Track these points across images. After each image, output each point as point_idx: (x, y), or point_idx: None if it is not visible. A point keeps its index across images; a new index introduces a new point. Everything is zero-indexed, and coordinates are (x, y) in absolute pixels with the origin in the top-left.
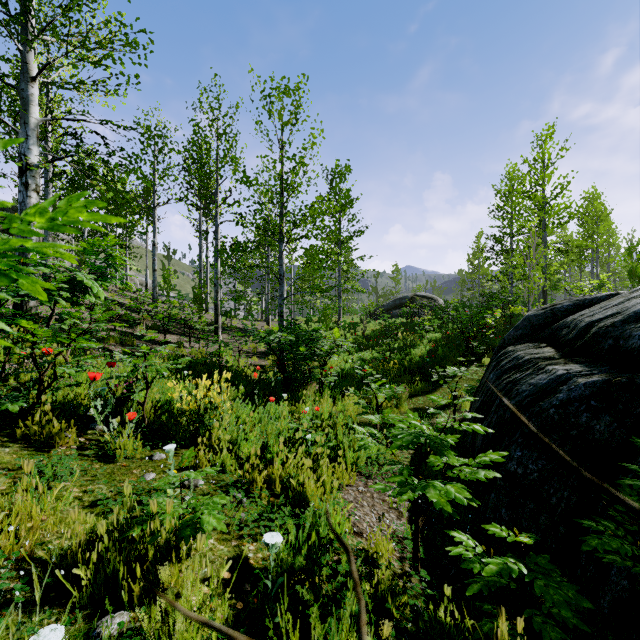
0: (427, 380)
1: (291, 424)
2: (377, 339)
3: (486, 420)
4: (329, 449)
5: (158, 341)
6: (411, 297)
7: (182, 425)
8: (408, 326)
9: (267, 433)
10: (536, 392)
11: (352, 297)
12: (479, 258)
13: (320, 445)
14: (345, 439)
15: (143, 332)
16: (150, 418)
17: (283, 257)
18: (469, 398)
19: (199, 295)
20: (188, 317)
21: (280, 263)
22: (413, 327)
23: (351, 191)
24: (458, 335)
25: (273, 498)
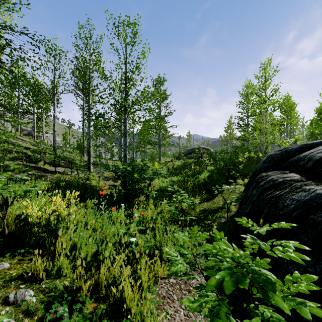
0: (208, 192)
1: (121, 230)
2: (180, 170)
3: (258, 224)
4: (148, 248)
5: (51, 171)
6: (197, 148)
7: (35, 234)
8: (196, 163)
9: (106, 234)
10: (302, 206)
11: (167, 149)
12: (230, 129)
13: (142, 245)
14: (160, 239)
15: (8, 163)
16: (11, 228)
17: (126, 122)
18: (284, 224)
19: (80, 145)
20: (70, 157)
21: (125, 125)
22: (199, 163)
23: (166, 91)
24: (223, 167)
25: (96, 303)
